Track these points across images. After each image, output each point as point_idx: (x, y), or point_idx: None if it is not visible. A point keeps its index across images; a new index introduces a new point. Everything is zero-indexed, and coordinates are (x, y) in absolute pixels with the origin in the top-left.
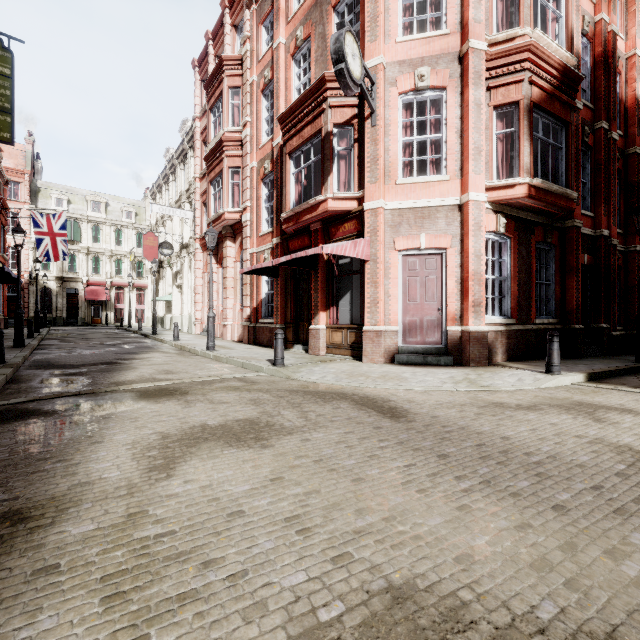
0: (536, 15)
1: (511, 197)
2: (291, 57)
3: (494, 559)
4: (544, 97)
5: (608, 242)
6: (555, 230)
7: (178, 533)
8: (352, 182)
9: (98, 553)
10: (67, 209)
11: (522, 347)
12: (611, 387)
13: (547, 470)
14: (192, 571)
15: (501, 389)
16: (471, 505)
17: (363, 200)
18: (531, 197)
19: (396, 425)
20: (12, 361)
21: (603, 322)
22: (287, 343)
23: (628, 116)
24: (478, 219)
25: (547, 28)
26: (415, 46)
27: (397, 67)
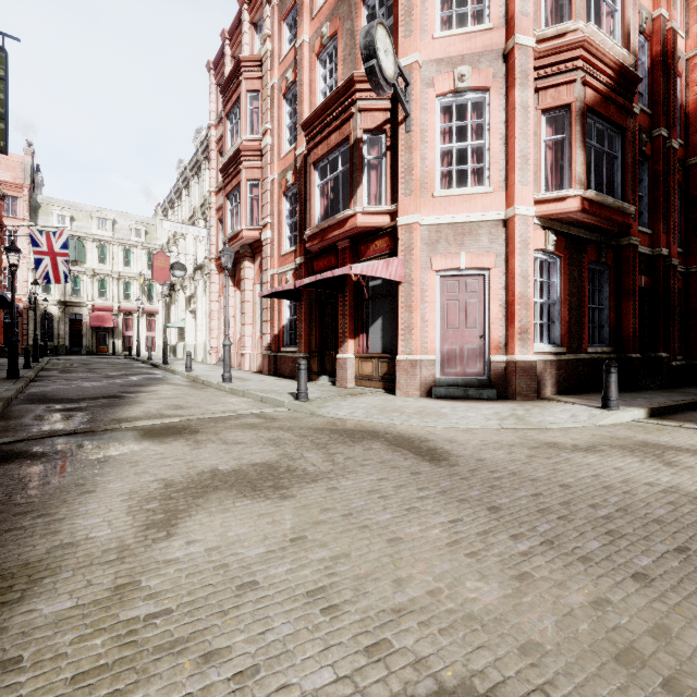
0: (588, 10)
1: (562, 211)
2: (316, 57)
3: (569, 649)
4: (598, 100)
5: (667, 262)
6: (609, 249)
7: (175, 613)
8: (384, 195)
9: (72, 641)
10: (70, 227)
11: (573, 379)
12: (677, 424)
13: (619, 527)
14: (189, 667)
15: (553, 427)
16: (533, 573)
17: (396, 215)
18: (584, 211)
19: (437, 470)
20: (3, 395)
21: (662, 351)
22: (311, 374)
23: (689, 123)
24: (525, 236)
25: (601, 23)
26: (454, 42)
27: (434, 66)
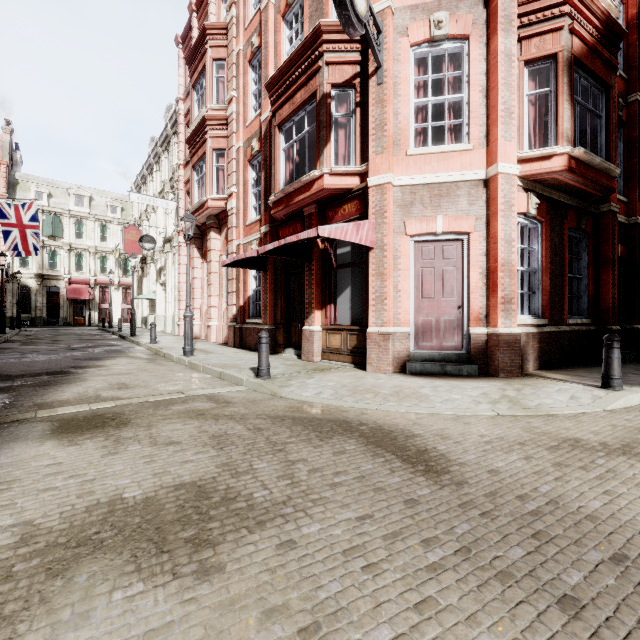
0: None
1: (547, 170)
2: (281, 18)
3: None
4: (585, 51)
5: None
6: (588, 215)
7: None
8: (353, 155)
9: None
10: (48, 203)
11: (555, 352)
12: None
13: None
14: None
15: (557, 413)
16: None
17: (366, 176)
18: (571, 170)
19: (440, 494)
20: None
21: (638, 322)
22: (277, 347)
23: None
24: (509, 196)
25: None
26: None
27: (408, 13)
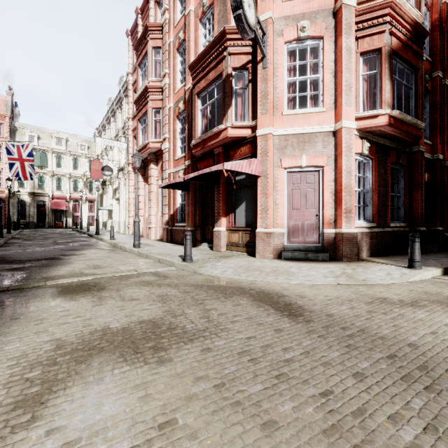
0: None
1: (375, 125)
2: (199, 21)
3: None
4: (400, 46)
5: (442, 164)
6: (404, 154)
7: None
8: (247, 114)
9: None
10: (37, 143)
11: (381, 245)
12: None
13: None
14: None
15: (376, 283)
16: None
17: (256, 128)
18: (391, 125)
19: (296, 326)
20: None
21: (439, 225)
22: (196, 242)
23: None
24: (349, 142)
25: None
26: (298, 4)
27: (283, 21)
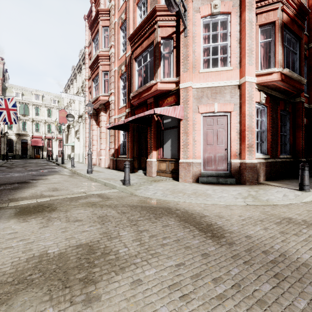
0: None
1: (270, 80)
2: (136, 5)
3: None
4: (289, 20)
5: None
6: (290, 103)
7: None
8: (172, 72)
9: None
10: (21, 98)
11: (273, 172)
12: None
13: None
14: None
15: (277, 203)
16: None
17: (179, 83)
18: (282, 80)
19: (220, 250)
20: None
21: None
22: (134, 169)
23: None
24: (251, 93)
25: None
26: None
27: (200, 1)
